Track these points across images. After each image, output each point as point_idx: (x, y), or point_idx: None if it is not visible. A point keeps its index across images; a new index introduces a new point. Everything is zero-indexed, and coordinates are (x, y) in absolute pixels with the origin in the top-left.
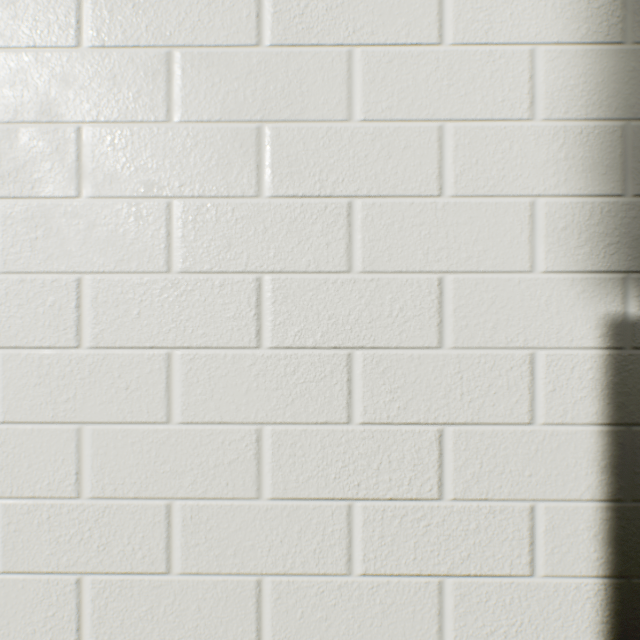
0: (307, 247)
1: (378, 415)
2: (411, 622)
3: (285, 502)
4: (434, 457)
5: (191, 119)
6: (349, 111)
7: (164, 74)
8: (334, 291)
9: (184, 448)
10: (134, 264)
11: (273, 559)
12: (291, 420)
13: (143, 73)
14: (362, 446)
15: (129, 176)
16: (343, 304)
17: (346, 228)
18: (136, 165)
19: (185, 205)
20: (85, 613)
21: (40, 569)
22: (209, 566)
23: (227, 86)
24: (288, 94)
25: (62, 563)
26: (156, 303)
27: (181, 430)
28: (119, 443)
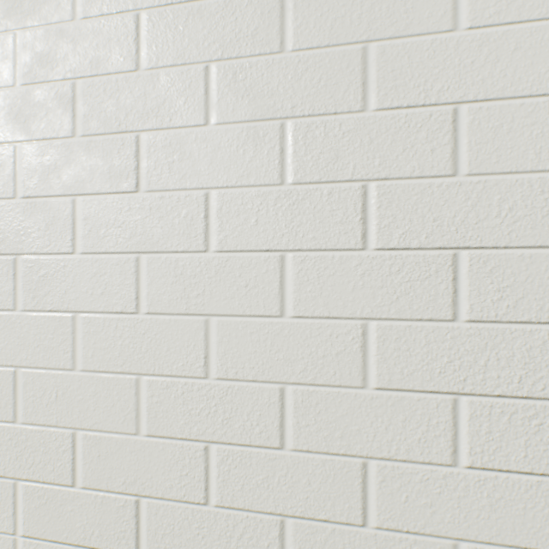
0: (411, 154)
1: (485, 313)
2: (521, 519)
3: (389, 392)
4: (547, 356)
5: (301, 47)
6: (454, 21)
7: (278, 11)
8: (438, 194)
9: (295, 339)
10: (252, 179)
11: (378, 444)
12: (395, 316)
13: (260, 13)
14: (468, 343)
15: (248, 103)
16: (448, 206)
17: (451, 134)
18: (254, 93)
19: (296, 124)
20: (211, 476)
21: (176, 435)
22: (318, 445)
23: (334, 14)
24: (392, 13)
25: (193, 432)
26: (271, 212)
27: (293, 323)
28: (239, 333)
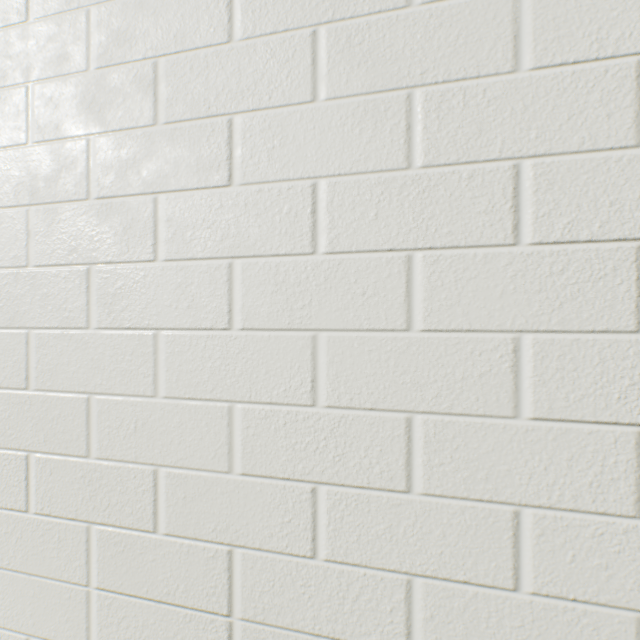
0: (579, 122)
1: None
2: None
3: (550, 424)
4: None
5: None
6: None
7: None
8: (617, 171)
9: (426, 358)
10: (370, 163)
11: (534, 489)
12: (558, 328)
13: None
14: None
15: (365, 72)
16: (630, 186)
17: (634, 93)
18: (373, 59)
19: (427, 94)
20: (320, 524)
21: (276, 474)
22: (455, 489)
23: None
24: None
25: (297, 471)
26: (394, 203)
27: (422, 338)
28: (355, 351)
